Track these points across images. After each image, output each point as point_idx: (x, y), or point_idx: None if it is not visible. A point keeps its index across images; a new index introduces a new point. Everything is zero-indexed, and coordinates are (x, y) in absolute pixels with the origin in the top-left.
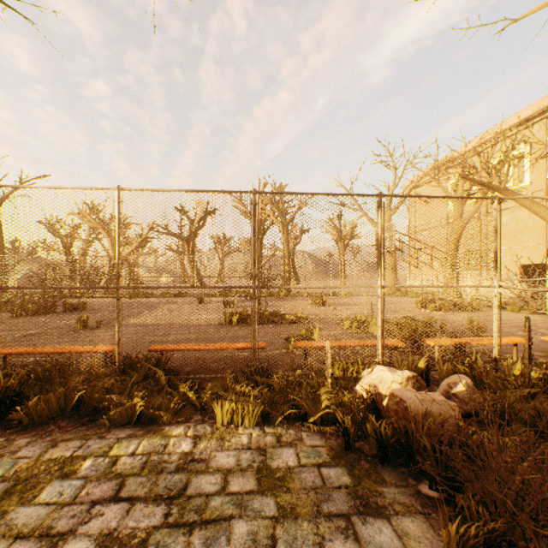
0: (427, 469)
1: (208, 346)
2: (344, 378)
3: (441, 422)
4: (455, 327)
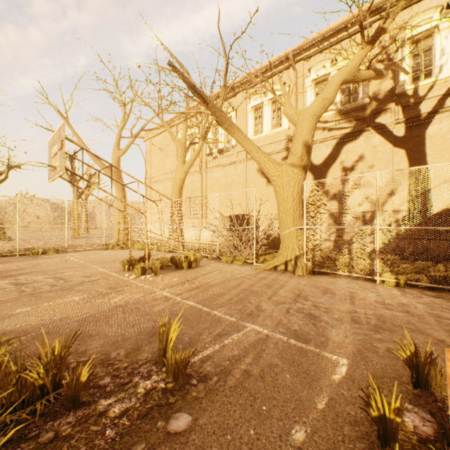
0: None
1: None
2: None
3: None
4: (142, 333)
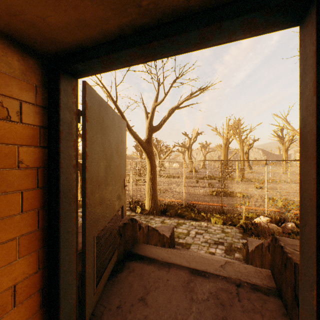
0: (253, 231)
1: (207, 203)
2: (250, 218)
3: (266, 228)
4: None
